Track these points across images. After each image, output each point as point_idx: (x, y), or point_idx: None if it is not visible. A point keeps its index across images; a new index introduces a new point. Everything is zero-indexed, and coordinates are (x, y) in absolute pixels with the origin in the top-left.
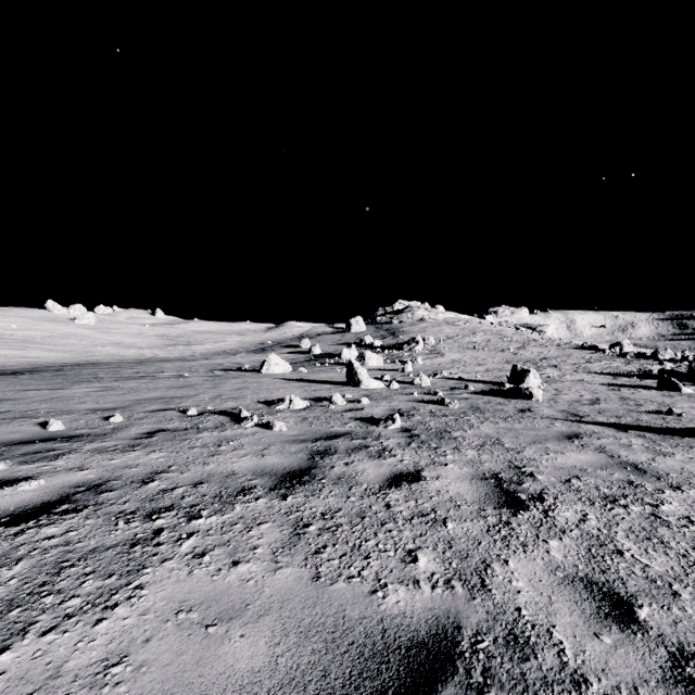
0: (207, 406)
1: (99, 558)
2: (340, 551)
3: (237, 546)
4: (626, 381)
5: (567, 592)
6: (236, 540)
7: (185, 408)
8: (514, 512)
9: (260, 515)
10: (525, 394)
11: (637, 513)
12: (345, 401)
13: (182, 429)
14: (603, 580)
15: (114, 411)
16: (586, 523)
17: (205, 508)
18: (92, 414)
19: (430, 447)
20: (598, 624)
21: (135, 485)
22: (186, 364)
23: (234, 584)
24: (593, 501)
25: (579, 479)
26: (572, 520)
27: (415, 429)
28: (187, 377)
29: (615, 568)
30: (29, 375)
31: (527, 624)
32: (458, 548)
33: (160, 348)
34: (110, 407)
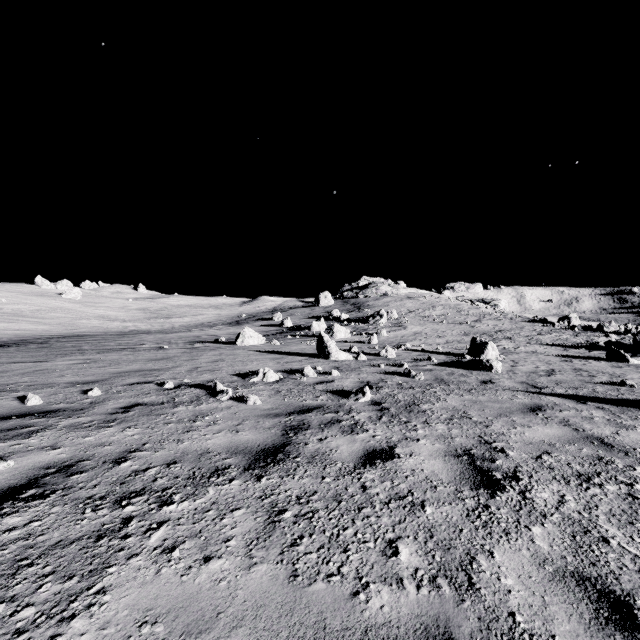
0: (184, 379)
1: (61, 555)
2: (317, 542)
3: (209, 538)
4: (576, 352)
5: (560, 591)
6: (208, 530)
7: (162, 381)
8: (491, 493)
9: (233, 499)
10: (485, 366)
11: (614, 493)
12: (316, 373)
13: (159, 403)
14: (595, 575)
15: (93, 384)
16: (566, 506)
17: (177, 492)
18: (72, 387)
19: (401, 421)
20: (601, 633)
21: (107, 466)
22: (166, 336)
23: (204, 586)
24: (568, 479)
25: (550, 455)
26: (551, 502)
27: (384, 402)
28: (166, 349)
29: (604, 560)
30: (16, 347)
31: (524, 635)
32: (440, 538)
33: (142, 320)
34: (89, 380)
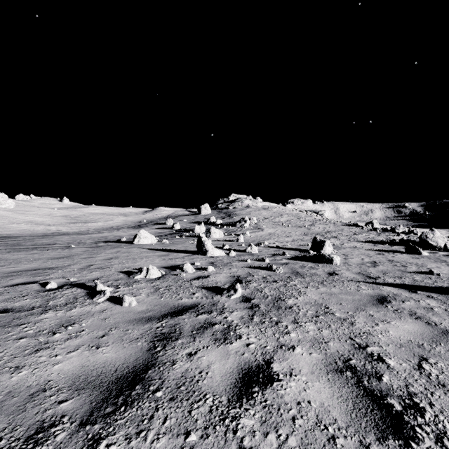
0: (71, 278)
1: None
2: None
3: None
4: (383, 247)
5: None
6: None
7: (48, 281)
8: (405, 446)
9: None
10: (327, 260)
11: None
12: (195, 268)
13: (28, 308)
14: None
15: None
16: None
17: None
18: None
19: (272, 322)
20: None
21: None
22: (79, 237)
23: None
24: None
25: (428, 362)
26: None
27: (254, 297)
28: (72, 248)
29: None
30: None
31: None
32: None
33: (63, 225)
34: None
